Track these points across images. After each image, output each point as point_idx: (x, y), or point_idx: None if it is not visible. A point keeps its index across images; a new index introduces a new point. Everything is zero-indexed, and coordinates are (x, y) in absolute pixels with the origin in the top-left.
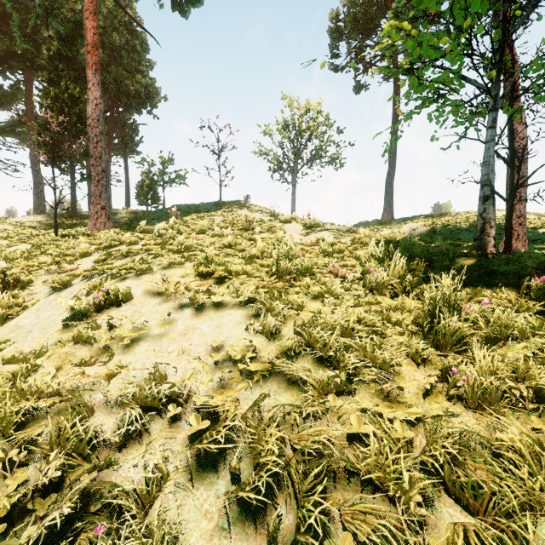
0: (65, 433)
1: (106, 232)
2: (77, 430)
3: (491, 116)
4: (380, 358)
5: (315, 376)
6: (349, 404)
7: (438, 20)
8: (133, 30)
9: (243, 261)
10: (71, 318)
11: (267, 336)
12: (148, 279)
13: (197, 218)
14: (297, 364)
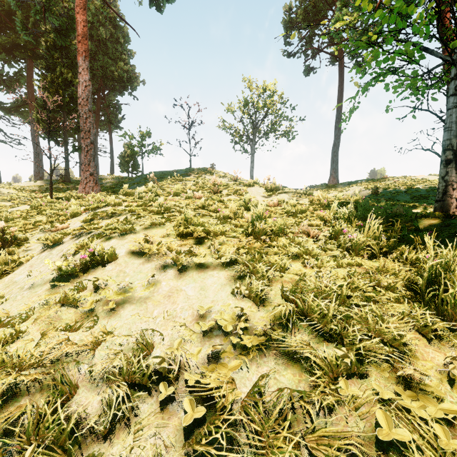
0: (45, 421)
1: (93, 194)
2: (57, 416)
3: (453, 84)
4: (386, 332)
5: (320, 355)
6: (365, 391)
7: (384, 7)
8: (116, 25)
9: (219, 222)
10: (59, 278)
11: (255, 301)
12: (132, 239)
13: (172, 182)
14: (292, 334)
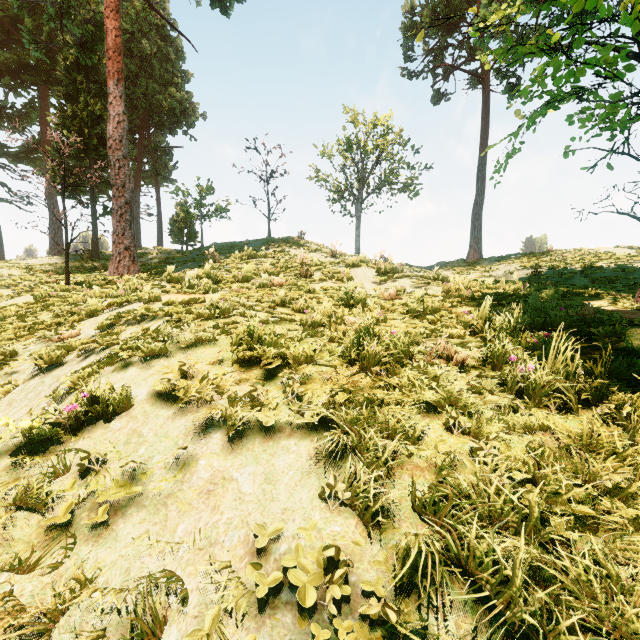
0: None
1: (129, 277)
2: None
3: None
4: None
5: None
6: None
7: (553, 1)
8: (166, 35)
9: (304, 334)
10: (32, 443)
11: (363, 519)
12: (161, 368)
13: (241, 260)
14: (438, 613)
